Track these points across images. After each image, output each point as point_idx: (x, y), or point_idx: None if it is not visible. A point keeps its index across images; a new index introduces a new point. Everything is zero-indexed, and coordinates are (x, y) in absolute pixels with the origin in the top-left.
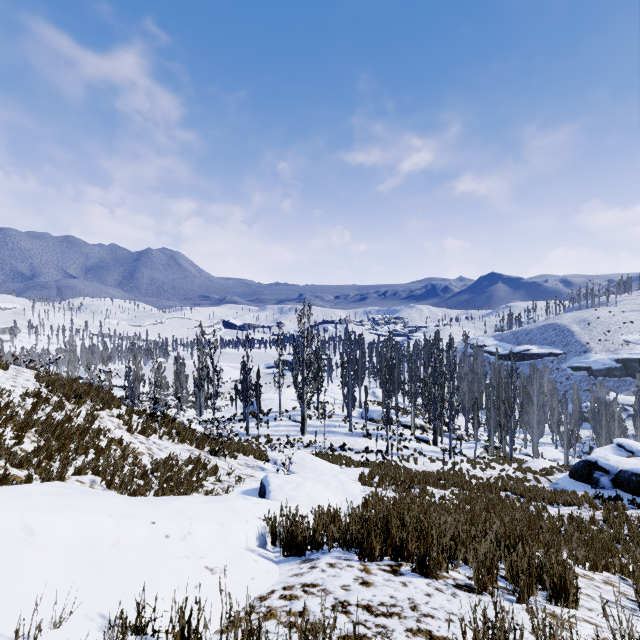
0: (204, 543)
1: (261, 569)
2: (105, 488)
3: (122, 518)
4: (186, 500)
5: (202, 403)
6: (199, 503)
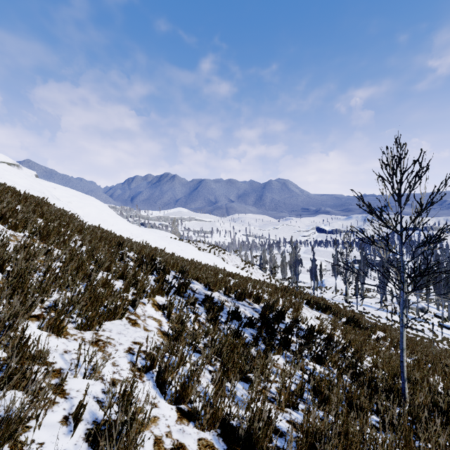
0: None
1: None
2: None
3: None
4: None
5: (294, 278)
6: None
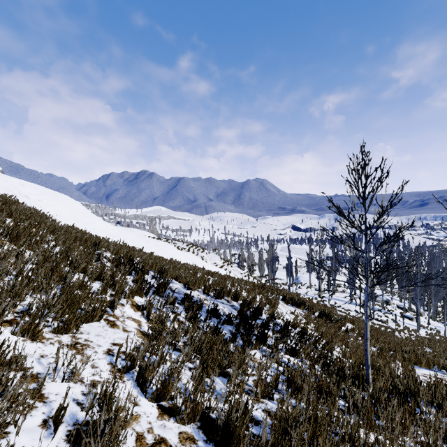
0: None
1: None
2: None
3: None
4: None
5: (271, 275)
6: None
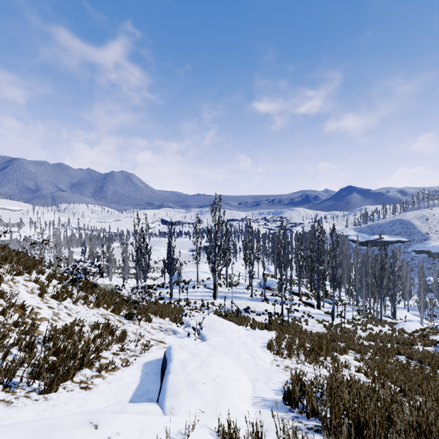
0: None
1: None
2: None
3: None
4: None
5: (140, 274)
6: None
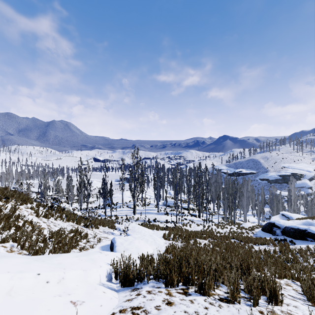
0: (72, 283)
1: (107, 298)
2: (19, 249)
3: (16, 273)
4: (64, 256)
5: (81, 200)
6: (72, 257)
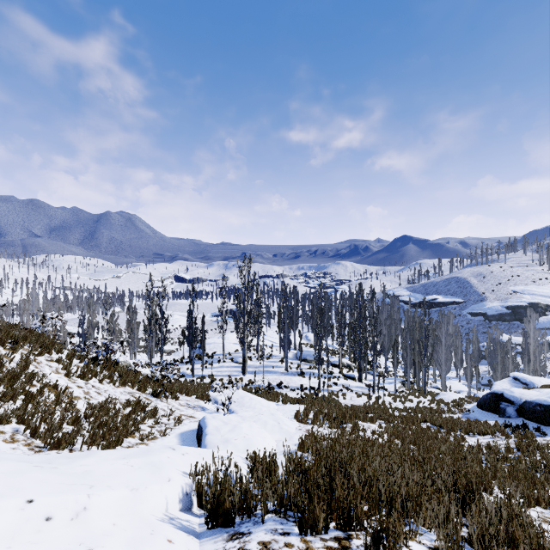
0: (105, 520)
1: None
2: (28, 437)
3: None
4: (100, 456)
5: (153, 347)
6: (115, 459)
